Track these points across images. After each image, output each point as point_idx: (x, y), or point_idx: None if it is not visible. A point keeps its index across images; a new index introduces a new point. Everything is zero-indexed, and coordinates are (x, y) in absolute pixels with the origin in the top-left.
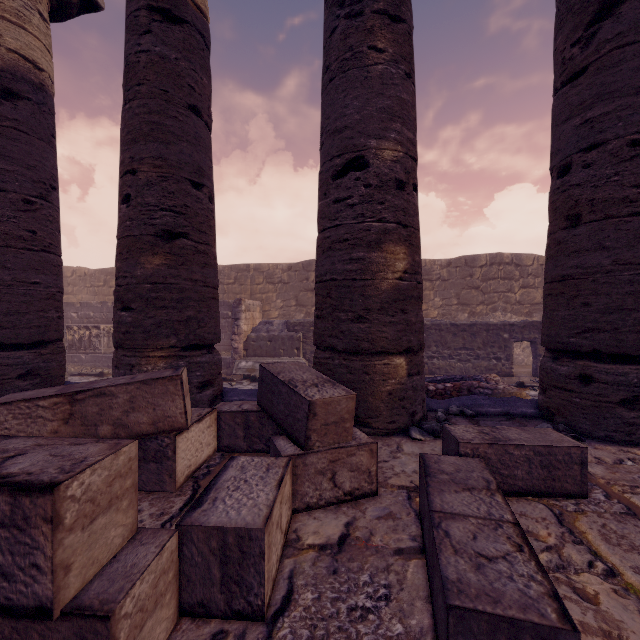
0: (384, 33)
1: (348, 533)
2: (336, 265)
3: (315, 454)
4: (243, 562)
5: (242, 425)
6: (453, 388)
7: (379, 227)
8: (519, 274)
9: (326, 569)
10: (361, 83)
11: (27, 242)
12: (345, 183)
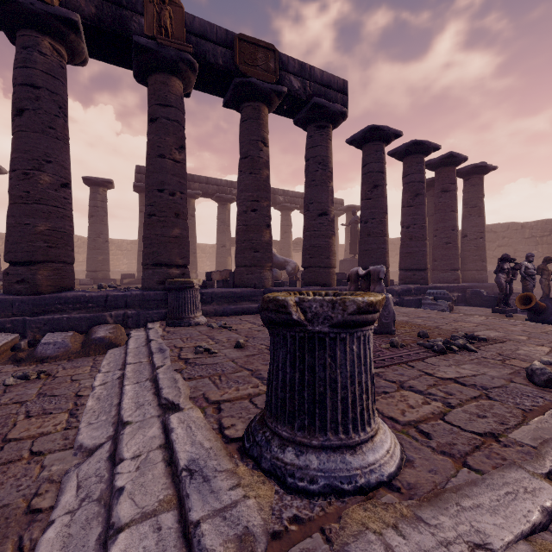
0: None
1: None
2: None
3: None
4: None
5: None
6: None
7: None
8: None
9: None
10: None
11: None
12: None
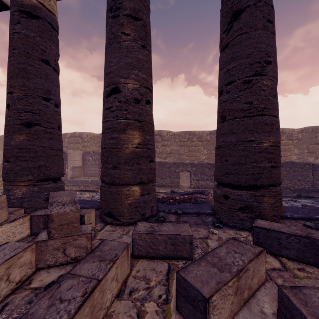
0: (129, 26)
1: (57, 280)
2: (106, 140)
3: (53, 240)
4: None
5: (42, 222)
6: (187, 198)
7: (125, 122)
8: None
9: (27, 301)
10: (117, 50)
11: None
12: (110, 100)
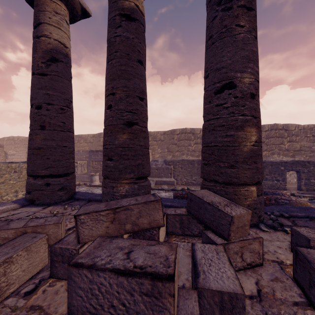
0: (244, 17)
1: (260, 289)
2: (217, 138)
3: (233, 243)
4: (232, 310)
5: (179, 221)
6: (266, 199)
7: (242, 118)
8: (287, 135)
9: (260, 311)
10: (231, 44)
11: (62, 127)
12: (222, 96)
